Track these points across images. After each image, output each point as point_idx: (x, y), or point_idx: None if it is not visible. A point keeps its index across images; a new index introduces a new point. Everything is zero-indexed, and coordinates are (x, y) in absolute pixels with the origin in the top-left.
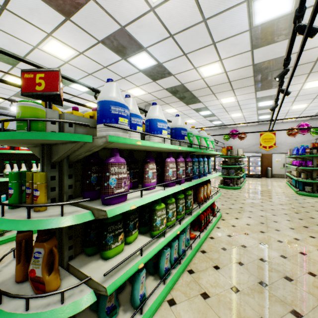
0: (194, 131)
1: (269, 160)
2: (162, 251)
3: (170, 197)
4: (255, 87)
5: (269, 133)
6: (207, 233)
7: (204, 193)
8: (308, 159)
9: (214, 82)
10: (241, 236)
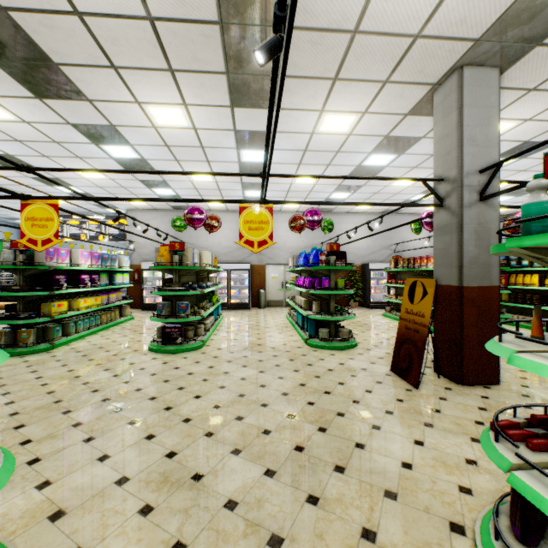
0: None
1: (262, 277)
2: None
3: None
4: (229, 84)
5: (259, 207)
6: None
7: None
8: (321, 274)
9: None
10: None
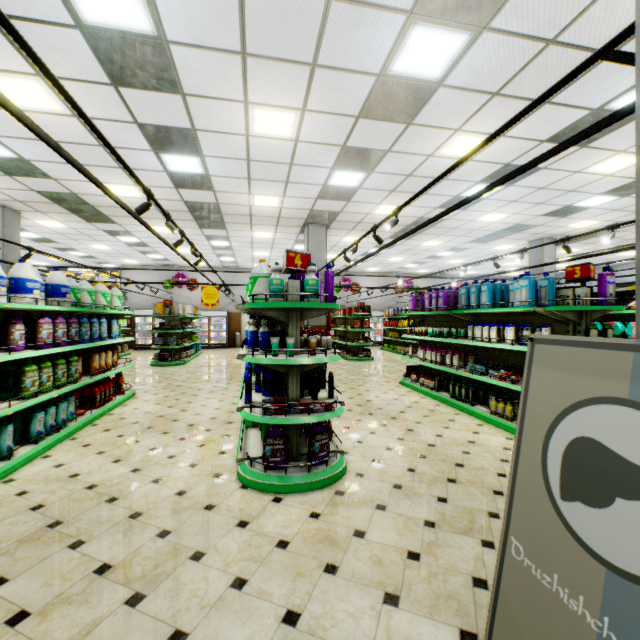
0: (85, 285)
1: (239, 322)
2: (35, 415)
3: (45, 360)
4: (197, 223)
5: (212, 287)
6: (105, 409)
7: (102, 362)
8: None
9: (134, 204)
10: (150, 407)
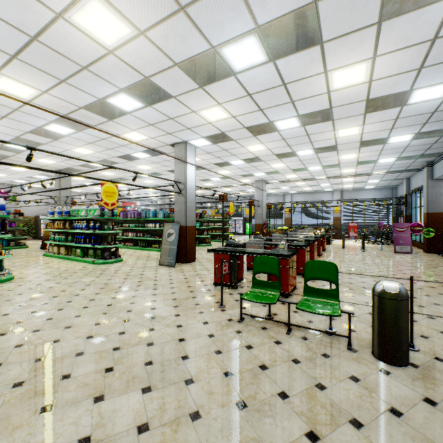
0: None
1: None
2: None
3: None
4: None
5: None
6: None
7: None
8: (10, 221)
9: None
10: None
